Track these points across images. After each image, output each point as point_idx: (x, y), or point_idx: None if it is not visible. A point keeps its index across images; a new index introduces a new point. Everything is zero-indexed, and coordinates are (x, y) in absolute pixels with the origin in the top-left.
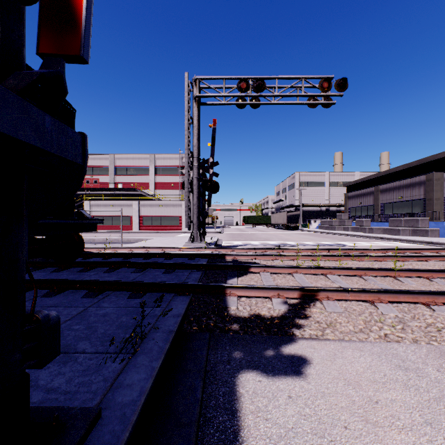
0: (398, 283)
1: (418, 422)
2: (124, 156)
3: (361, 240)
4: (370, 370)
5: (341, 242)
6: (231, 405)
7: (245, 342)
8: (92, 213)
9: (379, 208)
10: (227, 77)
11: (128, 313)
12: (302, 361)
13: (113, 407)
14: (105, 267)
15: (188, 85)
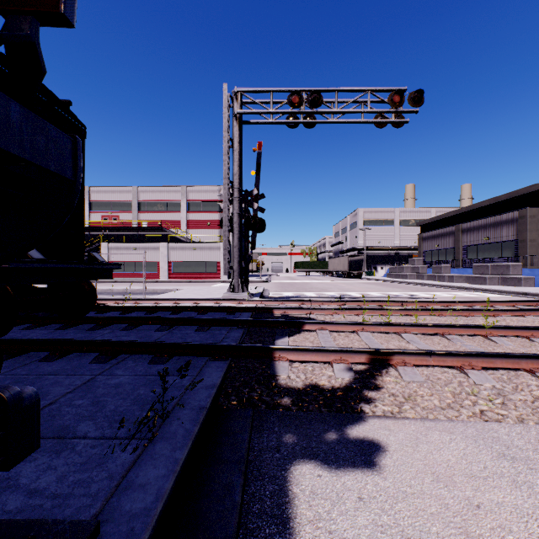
0: (491, 344)
1: (538, 536)
2: (149, 188)
3: (440, 291)
4: (465, 461)
5: (415, 293)
6: (282, 511)
7: (299, 421)
8: (110, 258)
9: (460, 252)
10: (275, 89)
11: (147, 383)
12: (374, 447)
13: (118, 519)
14: (122, 323)
15: (227, 99)
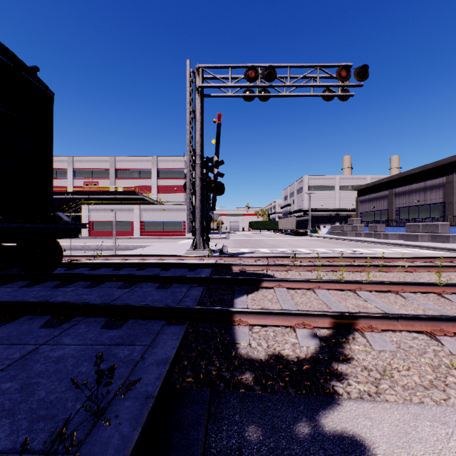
0: (447, 302)
1: None
2: (125, 158)
3: (378, 247)
4: None
5: (357, 249)
6: None
7: (264, 405)
8: (90, 218)
9: (393, 213)
10: (233, 65)
11: (93, 356)
12: (358, 449)
13: None
14: (87, 281)
15: (189, 74)
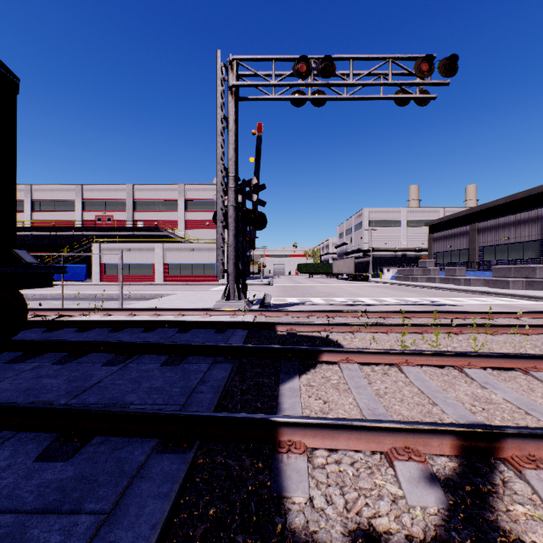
0: None
1: None
2: (145, 186)
3: (460, 296)
4: None
5: (434, 298)
6: None
7: None
8: (102, 260)
9: (476, 253)
10: (277, 57)
11: None
12: None
13: None
14: (62, 351)
15: (220, 68)
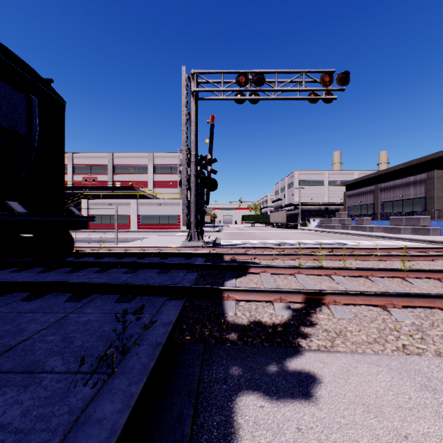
0: (408, 284)
1: None
2: (122, 154)
3: (362, 239)
4: (391, 392)
5: (342, 241)
6: (227, 442)
7: (244, 354)
8: (90, 212)
9: (379, 207)
10: (225, 71)
11: (112, 320)
12: (310, 379)
13: None
14: (96, 267)
15: (185, 79)
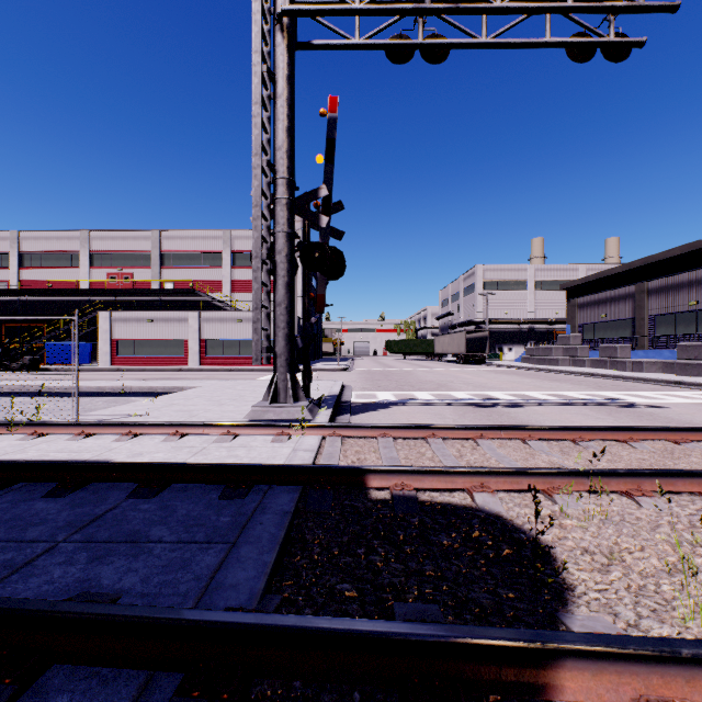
0: None
1: None
2: (177, 233)
3: (643, 389)
4: None
5: (607, 393)
6: None
7: None
8: (114, 335)
9: (645, 325)
10: None
11: None
12: None
13: None
14: None
15: None
